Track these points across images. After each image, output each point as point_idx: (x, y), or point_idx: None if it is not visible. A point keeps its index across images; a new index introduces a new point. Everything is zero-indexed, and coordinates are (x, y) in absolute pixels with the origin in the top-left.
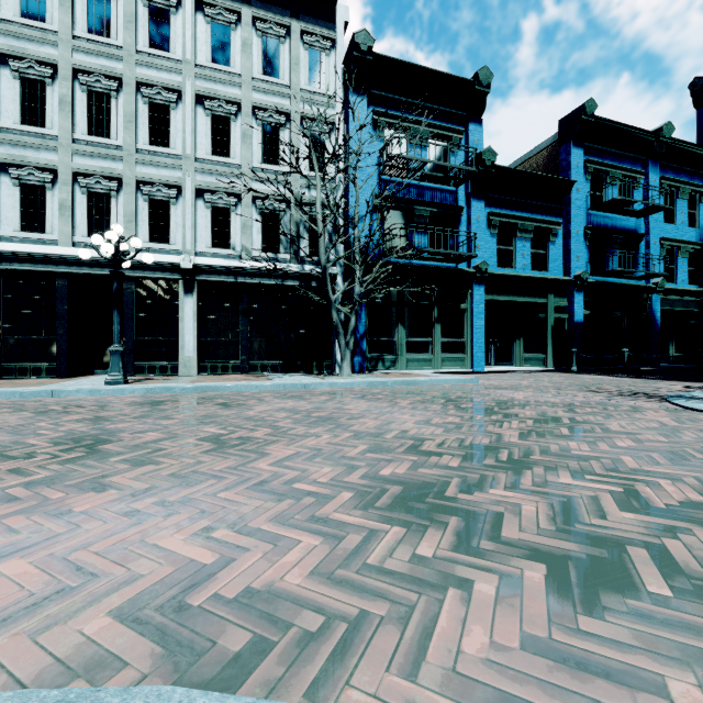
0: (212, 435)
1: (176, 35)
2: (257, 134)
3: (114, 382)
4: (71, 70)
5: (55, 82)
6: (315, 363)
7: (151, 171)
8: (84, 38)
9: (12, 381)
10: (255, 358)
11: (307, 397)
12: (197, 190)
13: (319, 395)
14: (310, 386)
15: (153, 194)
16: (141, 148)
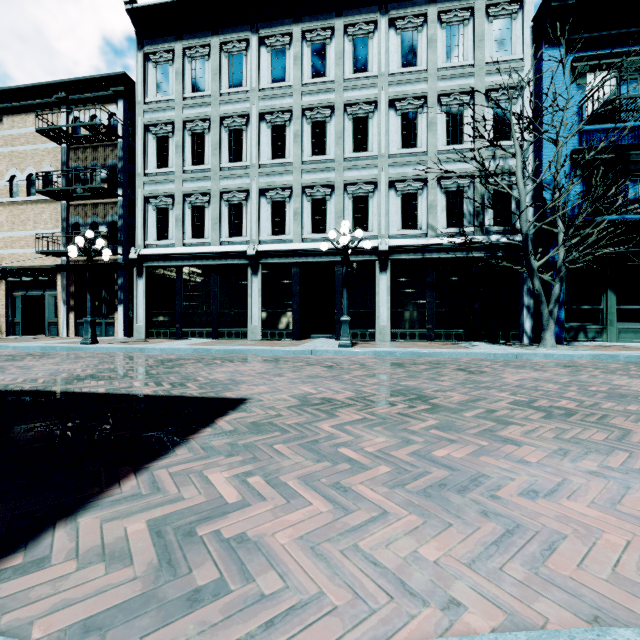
0: (515, 401)
1: (372, 56)
2: (441, 119)
3: (345, 345)
4: (301, 111)
5: (291, 123)
6: (500, 332)
7: (354, 174)
8: (308, 84)
9: (270, 342)
10: (439, 327)
11: (537, 367)
12: (389, 182)
13: (549, 367)
14: (522, 356)
15: (355, 193)
16: (346, 157)
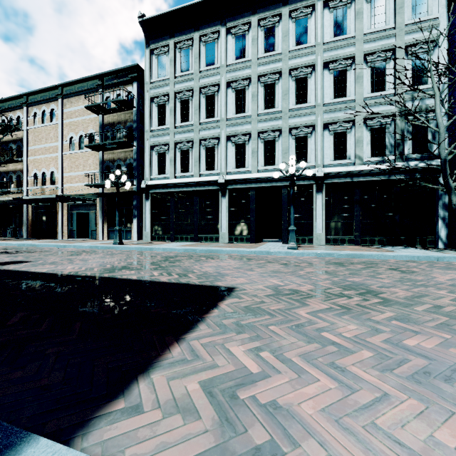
0: None
1: (310, 31)
2: (366, 73)
3: (292, 248)
4: (257, 77)
5: (249, 87)
6: (418, 238)
7: (296, 121)
8: (262, 57)
9: (234, 244)
10: (365, 234)
11: None
12: (323, 125)
13: None
14: (443, 259)
15: (297, 134)
16: (290, 108)
